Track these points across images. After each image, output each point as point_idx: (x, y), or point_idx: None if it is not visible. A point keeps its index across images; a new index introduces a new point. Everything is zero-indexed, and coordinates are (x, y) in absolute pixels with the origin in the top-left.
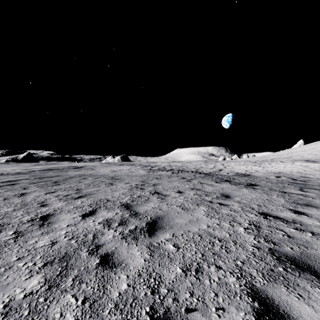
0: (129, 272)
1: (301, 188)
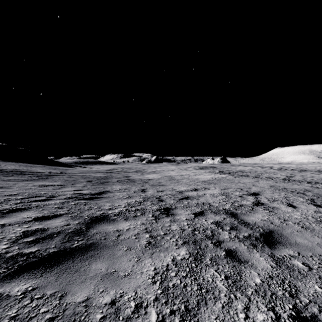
0: (318, 180)
1: None
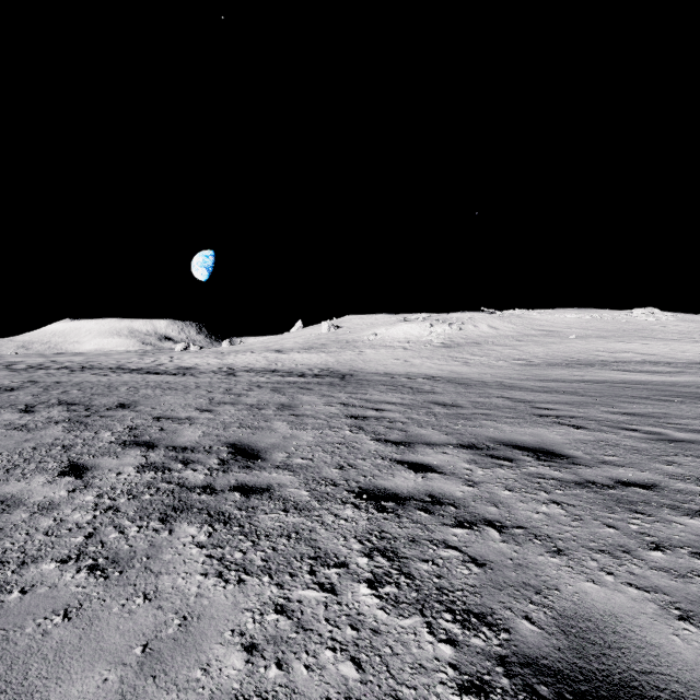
0: (77, 393)
1: (218, 373)
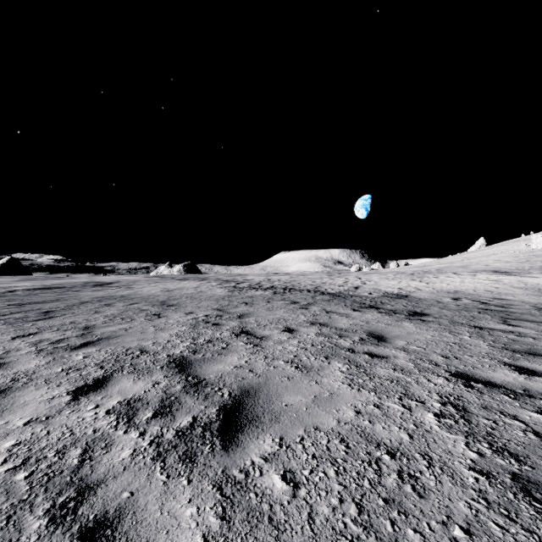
0: None
1: (505, 320)
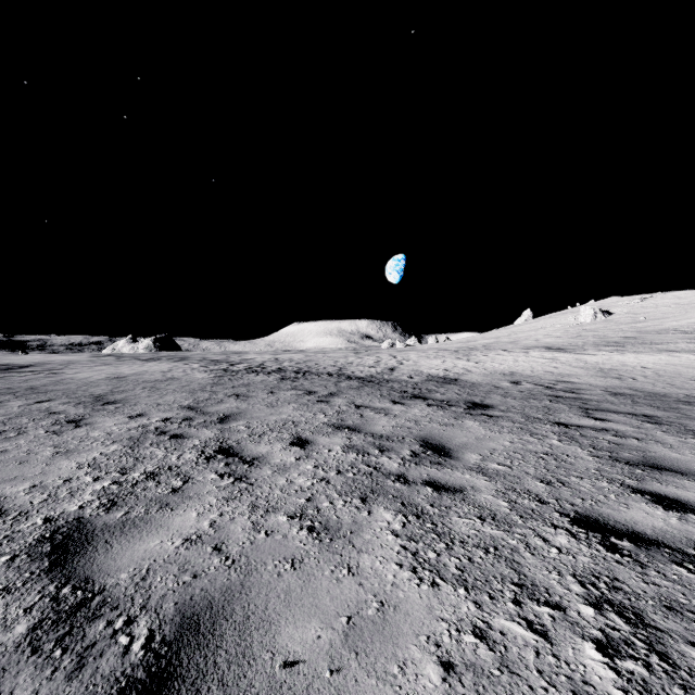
0: None
1: (586, 411)
